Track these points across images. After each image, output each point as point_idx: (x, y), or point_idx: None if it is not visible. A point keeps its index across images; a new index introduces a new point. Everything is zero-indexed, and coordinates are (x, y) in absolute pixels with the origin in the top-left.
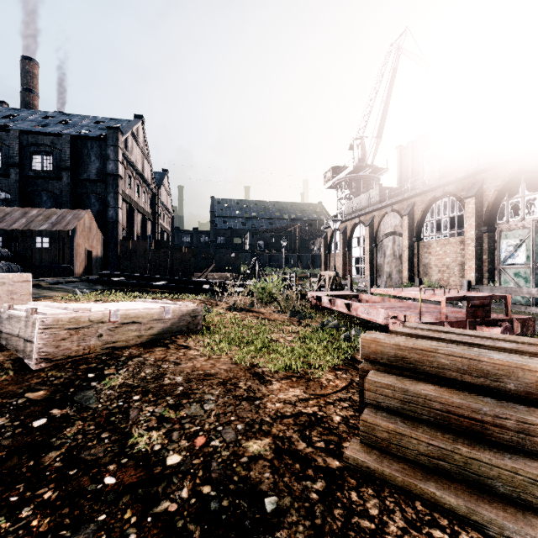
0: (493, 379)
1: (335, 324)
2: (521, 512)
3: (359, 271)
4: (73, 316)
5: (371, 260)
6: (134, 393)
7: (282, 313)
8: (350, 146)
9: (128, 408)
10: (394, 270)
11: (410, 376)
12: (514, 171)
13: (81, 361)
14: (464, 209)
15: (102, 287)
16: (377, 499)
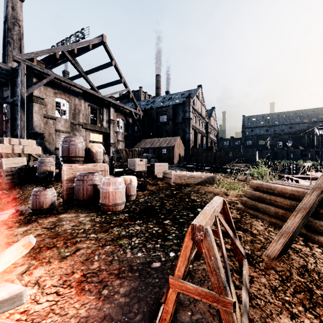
0: (273, 190)
1: None
2: (263, 214)
3: None
4: (179, 173)
5: None
6: (192, 191)
7: None
8: None
9: (190, 193)
10: None
11: (257, 191)
12: None
13: (180, 184)
14: None
15: (184, 169)
16: (236, 211)
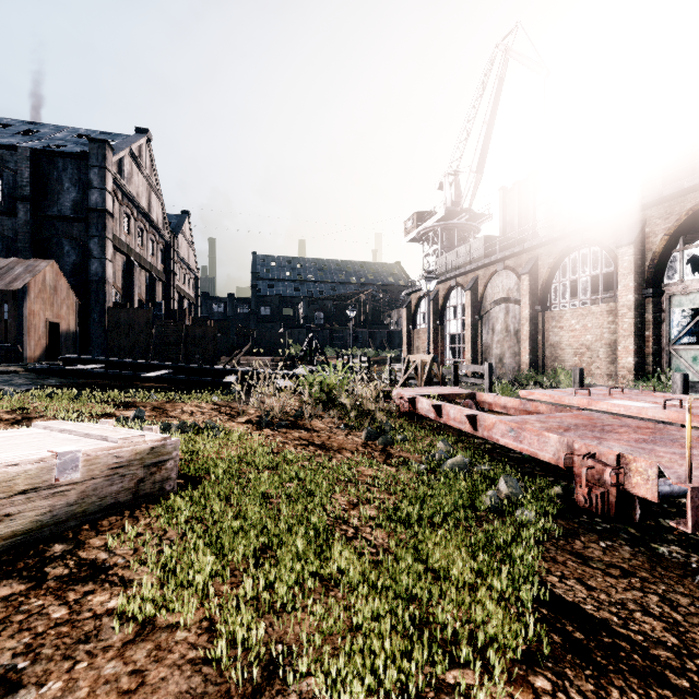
0: None
1: (460, 462)
2: None
3: (453, 352)
4: None
5: (474, 337)
6: None
7: (352, 429)
8: (439, 184)
9: None
10: (507, 352)
11: None
12: (695, 205)
13: None
14: (615, 264)
15: (59, 380)
16: None
